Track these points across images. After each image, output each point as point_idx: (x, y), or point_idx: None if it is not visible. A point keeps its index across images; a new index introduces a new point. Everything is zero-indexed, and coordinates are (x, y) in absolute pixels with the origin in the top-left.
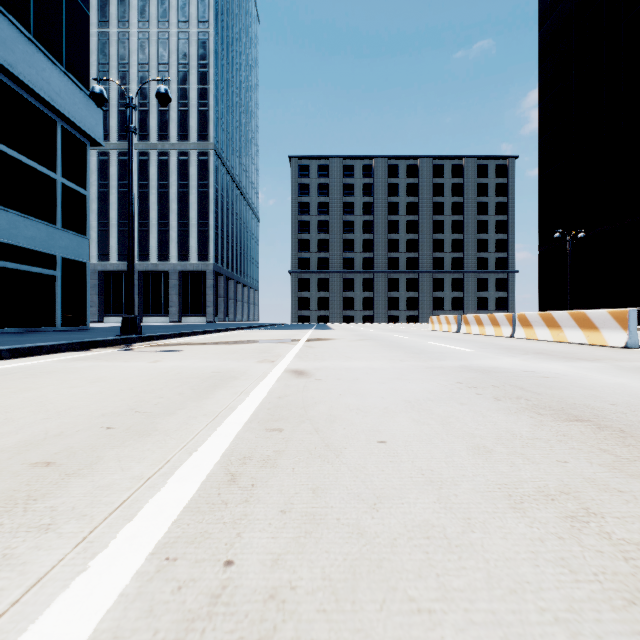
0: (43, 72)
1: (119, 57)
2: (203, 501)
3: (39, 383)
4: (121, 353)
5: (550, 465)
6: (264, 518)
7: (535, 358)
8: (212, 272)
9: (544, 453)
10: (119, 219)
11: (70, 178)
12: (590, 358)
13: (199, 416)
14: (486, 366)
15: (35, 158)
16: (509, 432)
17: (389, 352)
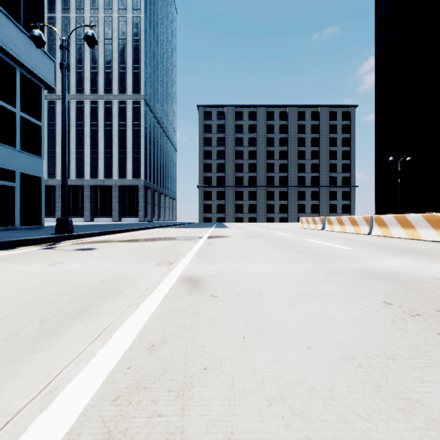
0: (3, 28)
1: (77, 34)
2: None
3: None
4: (38, 252)
5: None
6: None
7: (420, 258)
8: (143, 186)
9: None
10: (77, 149)
11: (27, 112)
12: None
13: None
14: (386, 270)
15: None
16: None
17: (279, 251)
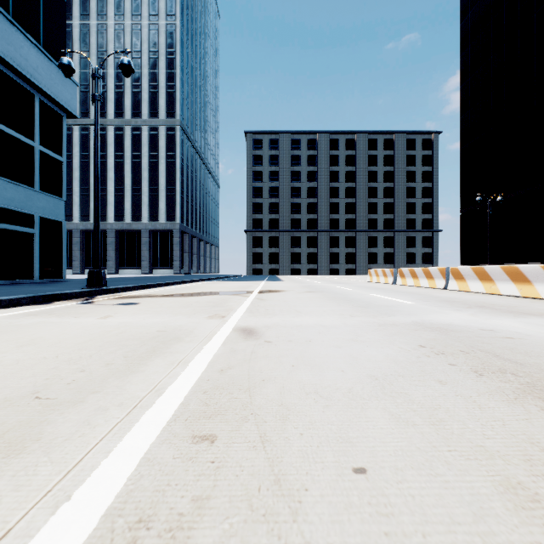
0: (21, 49)
1: (98, 45)
2: None
3: None
4: (78, 307)
5: None
6: None
7: (482, 313)
8: (178, 231)
9: None
10: None
11: (47, 146)
12: (536, 312)
13: (112, 407)
14: (439, 323)
15: (14, 127)
16: (535, 444)
17: (337, 305)
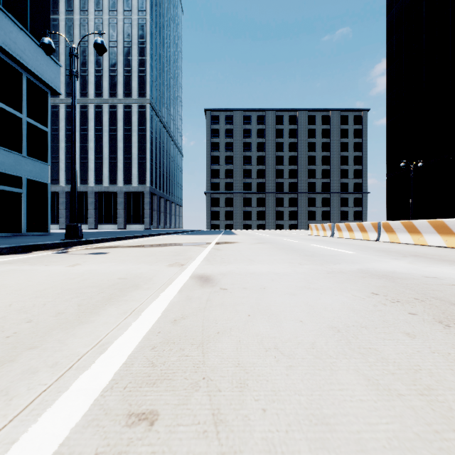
0: (10, 34)
1: (81, 36)
2: None
3: None
4: (53, 256)
5: None
6: None
7: (418, 261)
8: (148, 192)
9: None
10: (81, 154)
11: (34, 118)
12: None
13: (43, 368)
14: (383, 270)
15: (4, 101)
16: None
17: (285, 255)
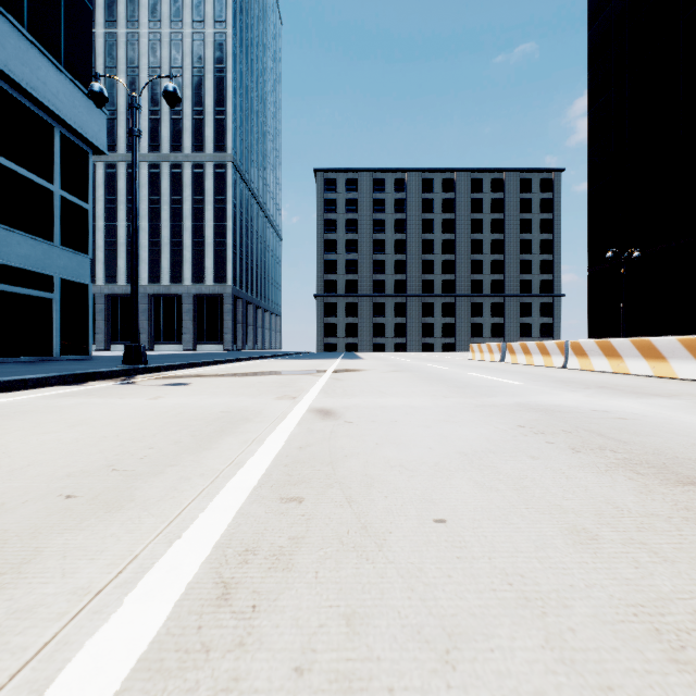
0: (38, 71)
1: (128, 60)
2: (171, 645)
3: (6, 427)
4: (119, 387)
5: (692, 565)
6: (266, 688)
7: (600, 393)
8: (230, 296)
9: (674, 542)
10: (128, 238)
11: (69, 190)
12: (664, 393)
13: (194, 477)
14: (546, 404)
15: (29, 167)
16: (610, 503)
17: (429, 386)
